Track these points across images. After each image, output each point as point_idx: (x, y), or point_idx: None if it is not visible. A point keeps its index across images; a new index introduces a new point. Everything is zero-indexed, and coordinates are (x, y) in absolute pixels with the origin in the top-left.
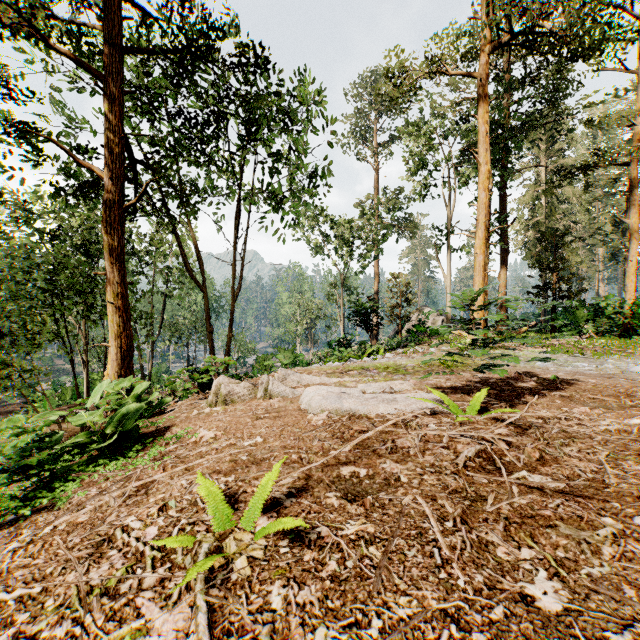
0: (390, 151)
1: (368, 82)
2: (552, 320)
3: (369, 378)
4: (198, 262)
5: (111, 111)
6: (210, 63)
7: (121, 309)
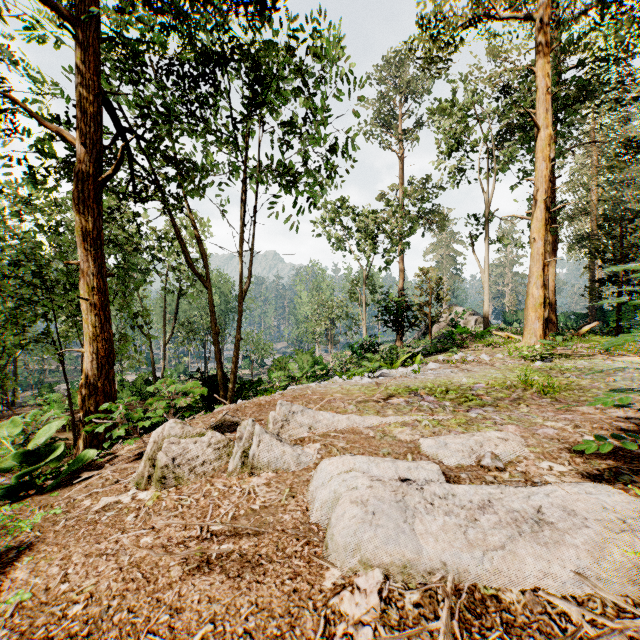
0: (417, 136)
1: (393, 62)
2: (617, 320)
3: (429, 417)
4: (203, 254)
5: (84, 62)
6: (206, 2)
7: (98, 306)
